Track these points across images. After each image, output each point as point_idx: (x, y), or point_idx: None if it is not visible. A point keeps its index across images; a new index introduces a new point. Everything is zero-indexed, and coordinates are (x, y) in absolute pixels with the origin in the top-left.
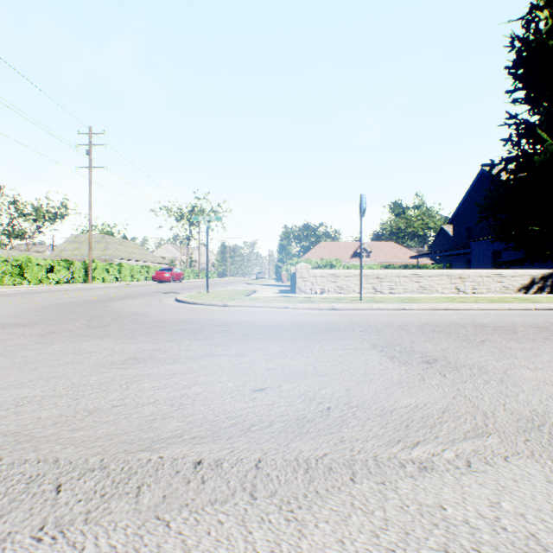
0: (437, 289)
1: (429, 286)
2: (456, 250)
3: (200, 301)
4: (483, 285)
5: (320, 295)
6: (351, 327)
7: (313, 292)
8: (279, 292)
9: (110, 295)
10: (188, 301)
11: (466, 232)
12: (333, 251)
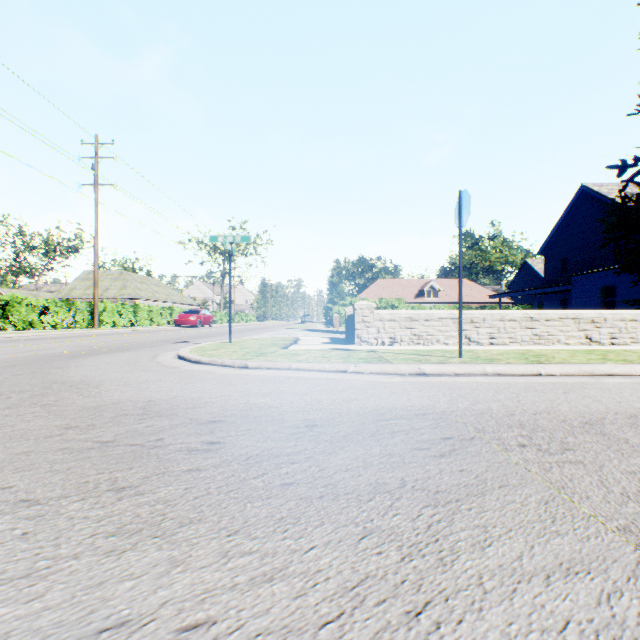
0: (559, 339)
1: (548, 334)
2: (552, 286)
3: (206, 359)
4: (626, 333)
5: (389, 346)
6: (489, 430)
7: (379, 342)
8: (330, 342)
9: (96, 346)
10: (191, 357)
11: (560, 265)
12: (393, 289)
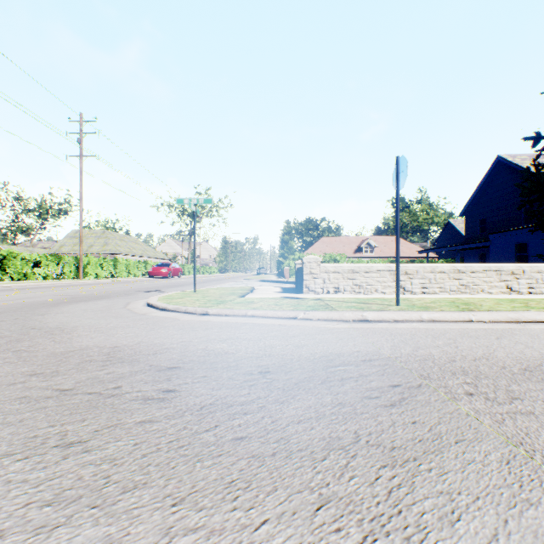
0: (483, 288)
1: (473, 284)
2: (472, 243)
3: (172, 307)
4: (542, 283)
5: (334, 295)
6: (435, 377)
7: (324, 291)
8: (282, 291)
9: (77, 295)
10: (158, 305)
11: (479, 225)
12: (335, 245)
